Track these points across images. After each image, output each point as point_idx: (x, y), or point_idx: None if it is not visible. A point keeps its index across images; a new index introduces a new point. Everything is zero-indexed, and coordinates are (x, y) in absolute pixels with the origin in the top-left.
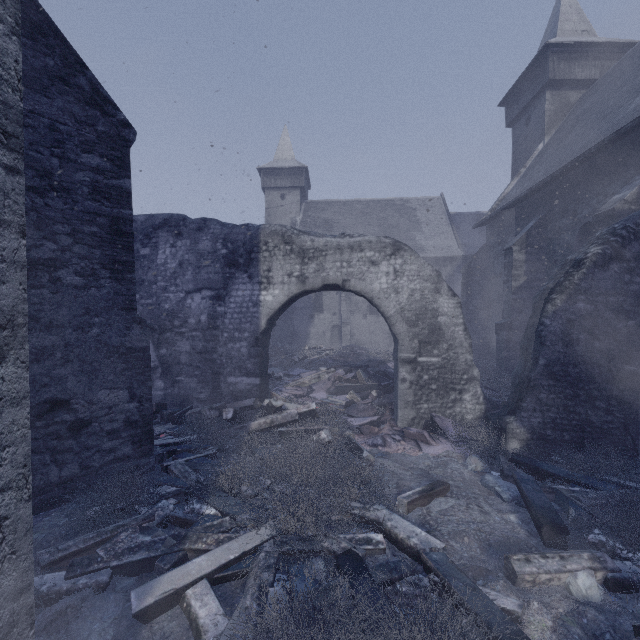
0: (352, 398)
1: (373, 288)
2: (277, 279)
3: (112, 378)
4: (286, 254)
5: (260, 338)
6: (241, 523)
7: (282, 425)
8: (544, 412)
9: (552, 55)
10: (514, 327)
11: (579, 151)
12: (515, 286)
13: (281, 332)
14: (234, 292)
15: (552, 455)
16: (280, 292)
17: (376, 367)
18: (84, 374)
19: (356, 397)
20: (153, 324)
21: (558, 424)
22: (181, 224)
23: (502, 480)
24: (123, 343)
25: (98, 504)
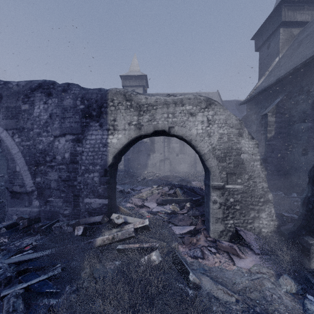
0: (174, 208)
1: (191, 133)
2: (120, 126)
3: None
4: (127, 108)
5: (108, 170)
6: None
7: (121, 240)
8: None
9: (284, 7)
10: (268, 161)
11: (311, 53)
12: (269, 136)
13: (132, 163)
14: (89, 136)
15: None
16: (122, 136)
17: (186, 185)
18: None
19: (176, 208)
20: (30, 160)
21: None
22: (51, 87)
23: None
24: None
25: None
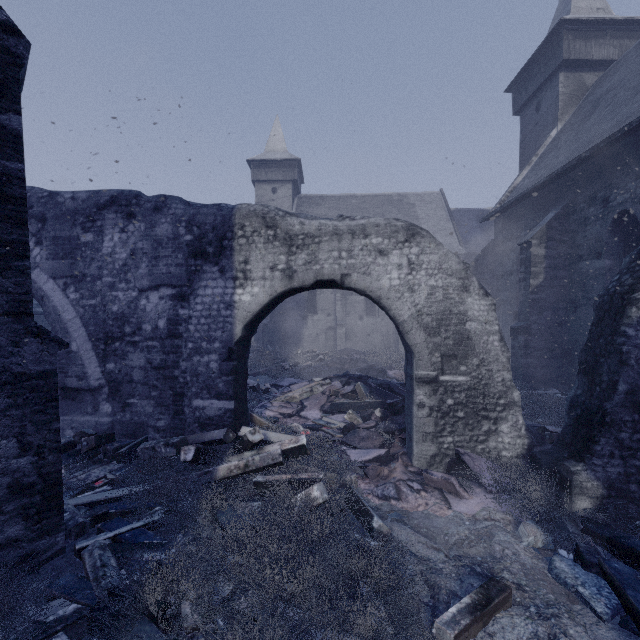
0: (351, 419)
1: (381, 285)
2: (256, 273)
3: None
4: (268, 241)
5: (235, 349)
6: None
7: (260, 469)
8: (626, 458)
9: (567, 33)
10: (533, 331)
11: (611, 129)
12: (534, 285)
13: (272, 334)
14: (201, 290)
15: (638, 519)
16: (260, 290)
17: (377, 377)
18: None
19: (356, 418)
20: (97, 331)
21: None
22: (133, 203)
23: (582, 570)
24: (7, 367)
25: None
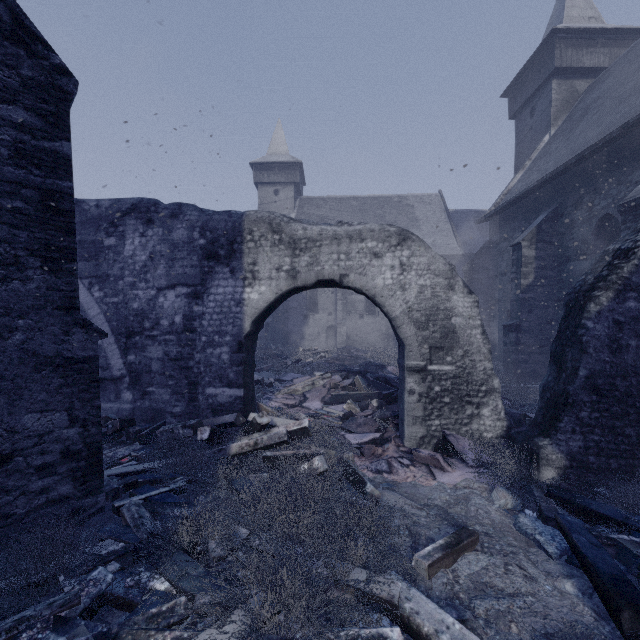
0: (350, 409)
1: (376, 284)
2: (264, 274)
3: (44, 397)
4: (274, 245)
5: (244, 342)
6: (200, 609)
7: (268, 447)
8: (586, 434)
9: (559, 41)
10: (523, 328)
11: (595, 138)
12: (524, 284)
13: (274, 333)
14: (214, 289)
15: (595, 486)
16: (267, 289)
17: (375, 372)
18: (2, 394)
19: (354, 408)
20: (119, 326)
21: (603, 449)
22: (152, 210)
23: (541, 523)
24: (60, 352)
25: (3, 579)
